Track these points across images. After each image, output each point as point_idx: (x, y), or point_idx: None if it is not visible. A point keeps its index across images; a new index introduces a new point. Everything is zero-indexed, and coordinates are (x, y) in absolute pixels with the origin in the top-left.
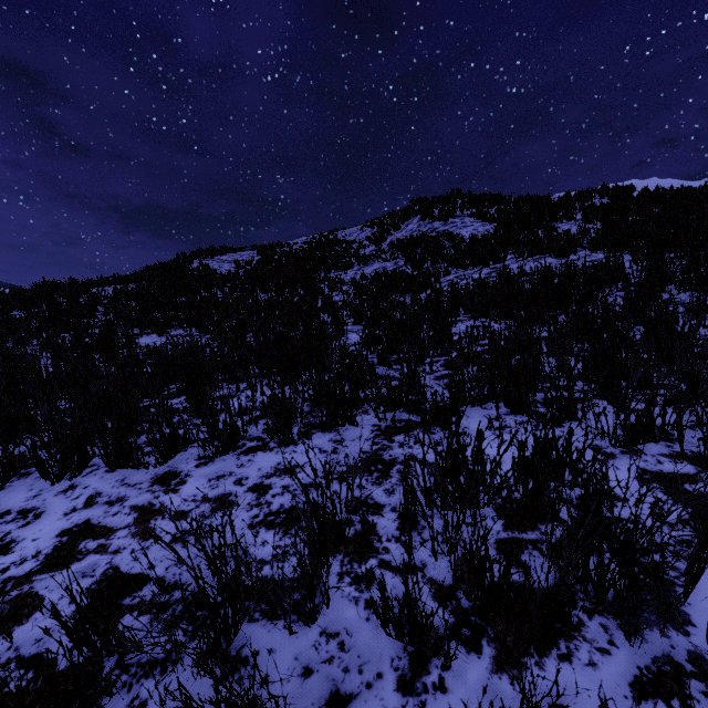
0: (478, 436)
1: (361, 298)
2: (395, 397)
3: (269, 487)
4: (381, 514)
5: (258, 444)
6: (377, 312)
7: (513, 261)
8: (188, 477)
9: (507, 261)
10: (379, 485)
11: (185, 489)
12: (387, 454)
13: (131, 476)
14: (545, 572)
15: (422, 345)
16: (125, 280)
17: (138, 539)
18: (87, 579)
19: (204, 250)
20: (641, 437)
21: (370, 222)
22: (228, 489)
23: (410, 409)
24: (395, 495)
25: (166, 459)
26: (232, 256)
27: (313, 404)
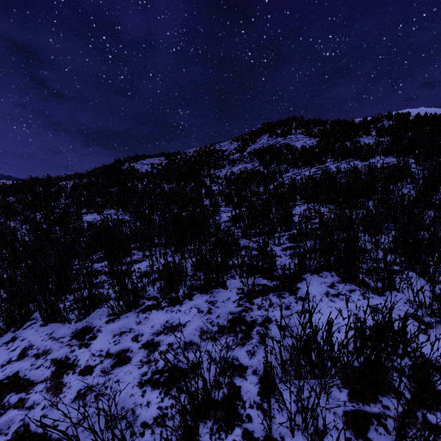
0: (328, 323)
1: (230, 188)
2: (254, 266)
3: (158, 344)
4: (244, 377)
5: (153, 303)
6: (241, 198)
7: (331, 163)
8: (99, 332)
9: (327, 163)
10: (243, 346)
11: (94, 344)
12: (249, 315)
13: (57, 330)
14: None
15: (272, 226)
16: (81, 176)
17: (51, 394)
18: (1, 437)
19: (131, 157)
20: None
21: (236, 138)
22: (127, 345)
23: (265, 275)
24: (255, 356)
25: (85, 316)
26: (149, 160)
27: (195, 269)
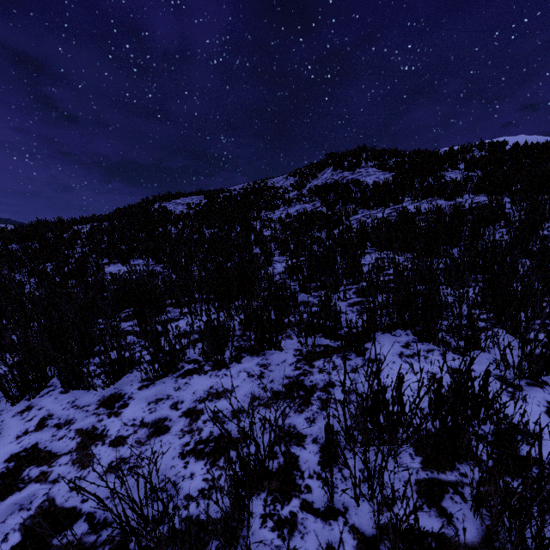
0: (398, 379)
1: (285, 233)
2: (315, 324)
3: (201, 412)
4: (303, 446)
5: (194, 366)
6: (299, 245)
7: (410, 203)
8: (130, 399)
9: (404, 203)
10: (301, 412)
11: (126, 412)
12: (308, 379)
13: (81, 397)
14: (470, 523)
15: (337, 276)
16: (100, 219)
17: (77, 467)
18: (23, 512)
19: (163, 195)
20: (545, 369)
21: (293, 172)
22: (164, 413)
23: (328, 335)
24: (316, 424)
25: (113, 381)
26: (185, 199)
27: (244, 328)
